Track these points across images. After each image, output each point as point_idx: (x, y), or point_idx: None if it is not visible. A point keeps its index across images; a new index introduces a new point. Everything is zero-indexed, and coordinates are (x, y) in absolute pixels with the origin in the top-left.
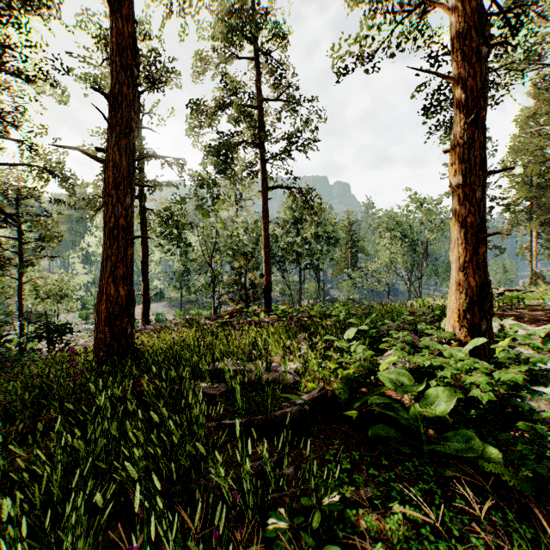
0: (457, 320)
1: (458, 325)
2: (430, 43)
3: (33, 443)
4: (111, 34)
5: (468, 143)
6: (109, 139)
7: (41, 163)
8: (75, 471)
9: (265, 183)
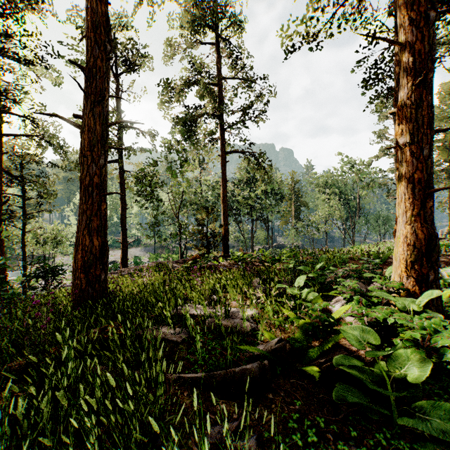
0: (404, 270)
1: (405, 275)
2: (367, 25)
3: (1, 390)
4: (87, 13)
5: (416, 104)
6: (85, 106)
7: (40, 134)
8: (21, 443)
9: (224, 148)
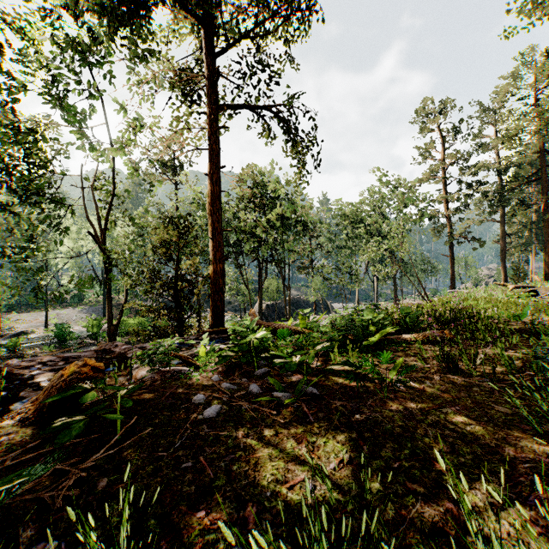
0: None
1: None
2: None
3: None
4: None
5: None
6: None
7: None
8: None
9: (213, 97)
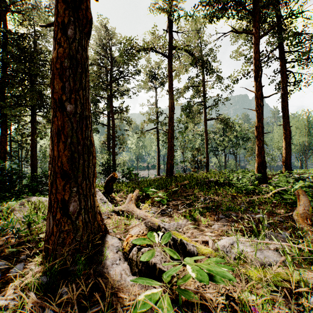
0: (256, 170)
1: (256, 171)
2: None
3: None
4: (169, 103)
5: (258, 126)
6: (169, 127)
7: (122, 117)
8: None
9: (206, 118)
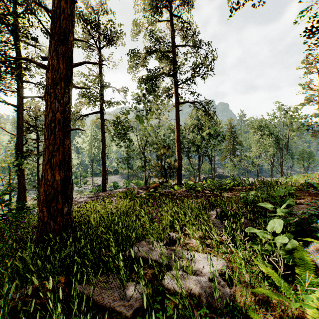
0: None
1: None
2: None
3: None
4: None
5: None
6: (49, 47)
7: None
8: None
9: (178, 100)
